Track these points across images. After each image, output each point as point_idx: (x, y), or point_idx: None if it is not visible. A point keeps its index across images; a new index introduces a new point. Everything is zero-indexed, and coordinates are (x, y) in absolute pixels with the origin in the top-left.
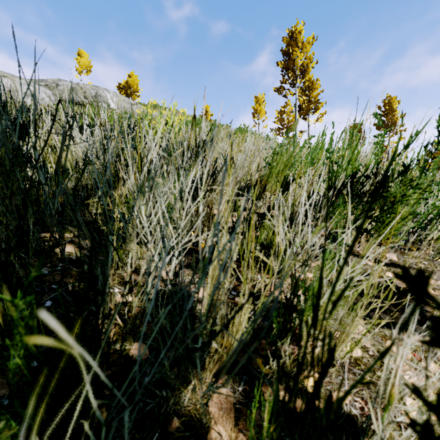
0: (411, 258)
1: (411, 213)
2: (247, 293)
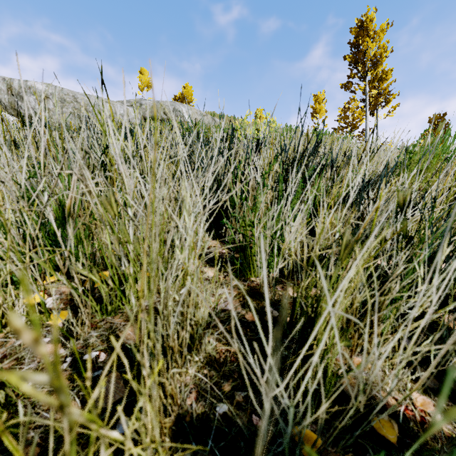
0: None
1: None
2: None
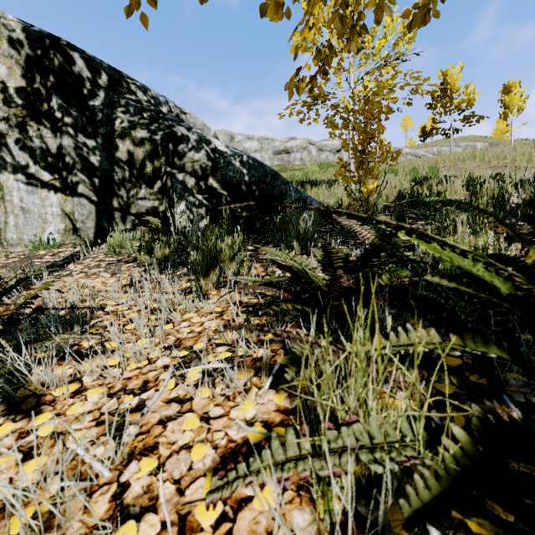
0: None
1: None
2: None
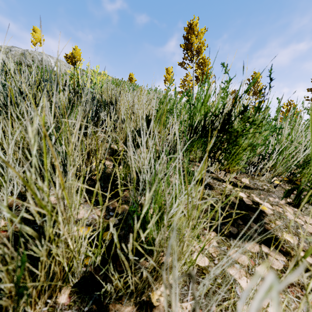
0: (258, 182)
1: (250, 146)
2: (65, 222)
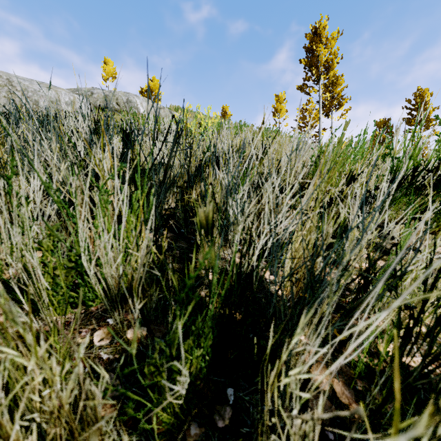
0: None
1: None
2: None
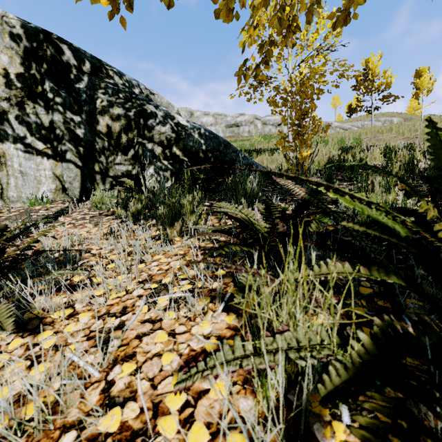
0: None
1: None
2: None
